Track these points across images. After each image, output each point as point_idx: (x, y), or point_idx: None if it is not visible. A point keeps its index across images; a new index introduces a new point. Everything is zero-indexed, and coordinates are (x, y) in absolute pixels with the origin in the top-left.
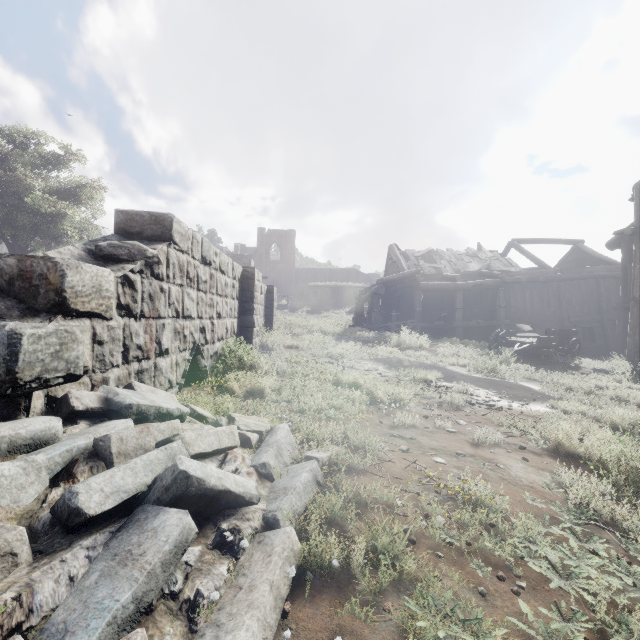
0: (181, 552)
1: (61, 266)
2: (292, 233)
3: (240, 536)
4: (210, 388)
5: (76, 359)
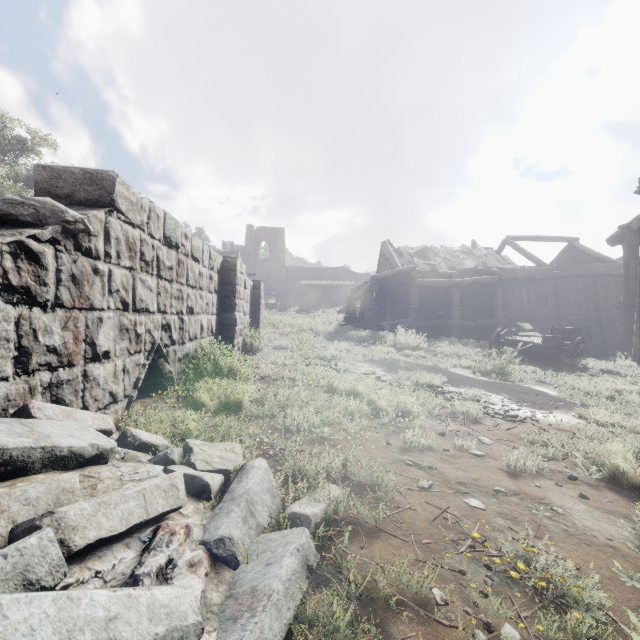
0: None
1: None
2: (282, 231)
3: None
4: (175, 399)
5: None
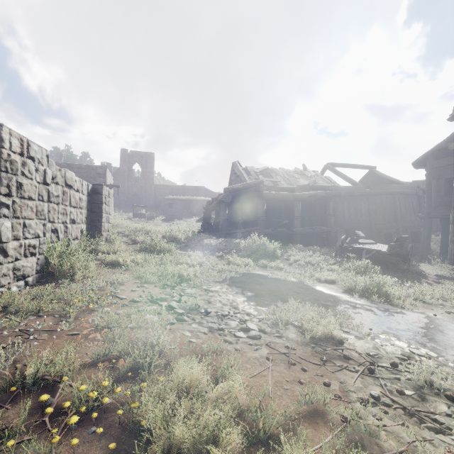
0: None
1: None
2: (151, 155)
3: None
4: None
5: None
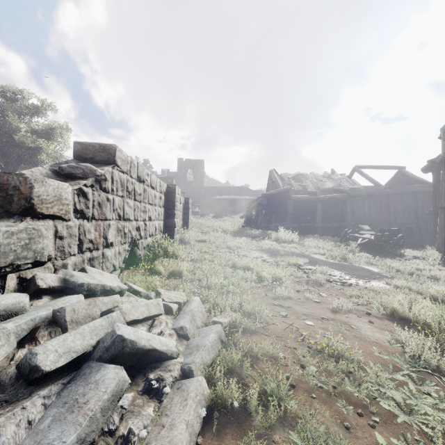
0: (117, 399)
1: (30, 180)
2: (202, 162)
3: (163, 384)
4: (143, 270)
5: (42, 250)
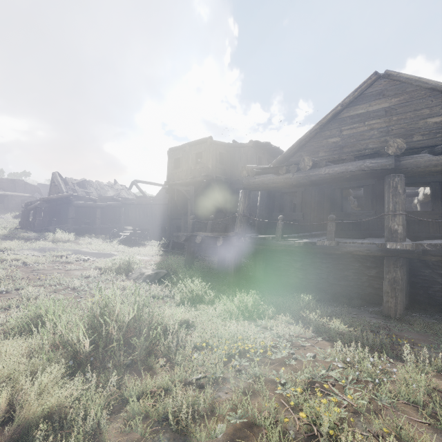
0: None
1: None
2: None
3: None
4: None
5: None
